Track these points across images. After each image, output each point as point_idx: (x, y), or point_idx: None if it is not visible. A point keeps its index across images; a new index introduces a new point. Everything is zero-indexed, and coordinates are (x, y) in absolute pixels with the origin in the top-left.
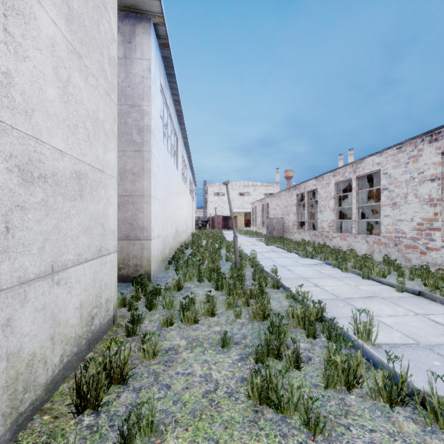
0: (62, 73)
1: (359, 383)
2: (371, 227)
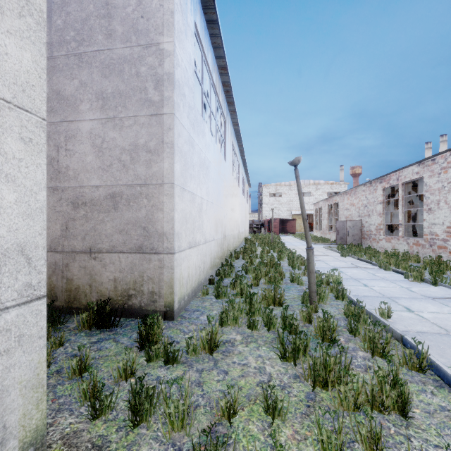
0: None
1: None
2: None
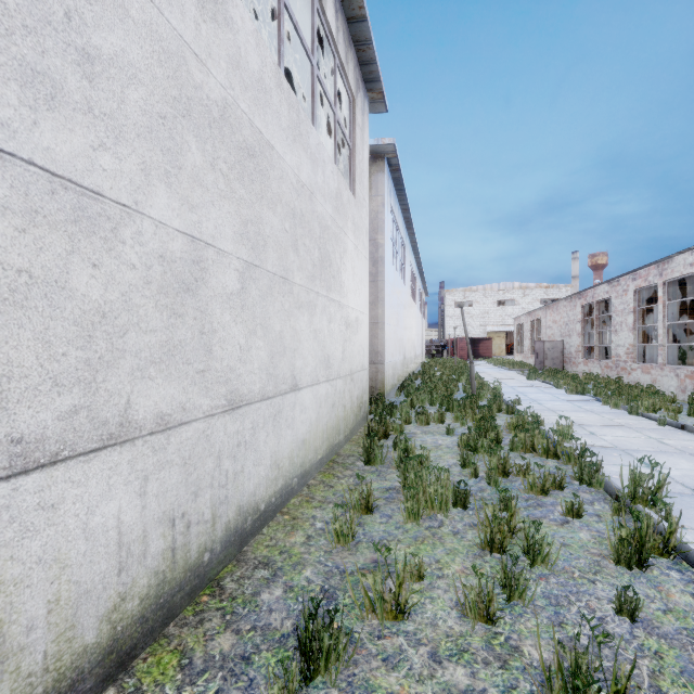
0: (353, 265)
1: (535, 451)
2: (690, 355)
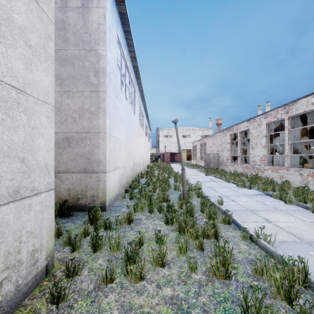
0: None
1: None
2: (303, 161)
